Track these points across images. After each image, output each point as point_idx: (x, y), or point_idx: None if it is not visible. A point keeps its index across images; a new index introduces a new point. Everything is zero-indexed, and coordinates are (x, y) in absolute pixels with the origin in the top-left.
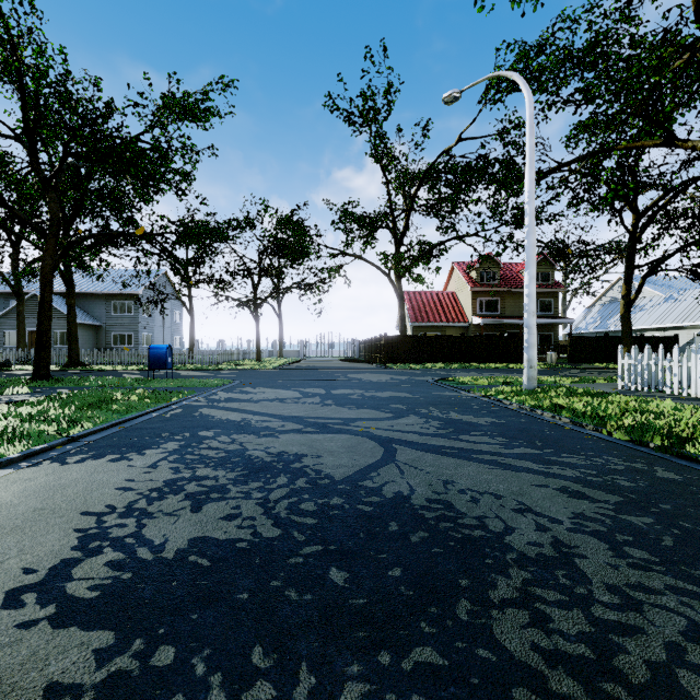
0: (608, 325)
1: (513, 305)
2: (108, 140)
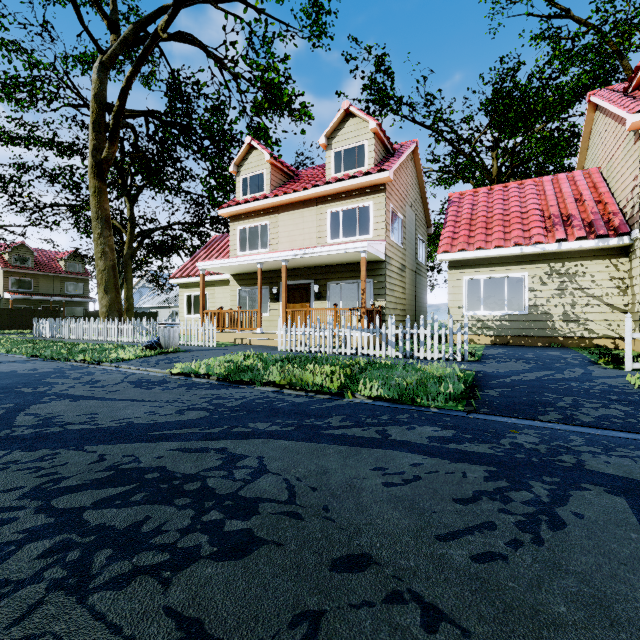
0: (137, 303)
1: (48, 285)
2: None
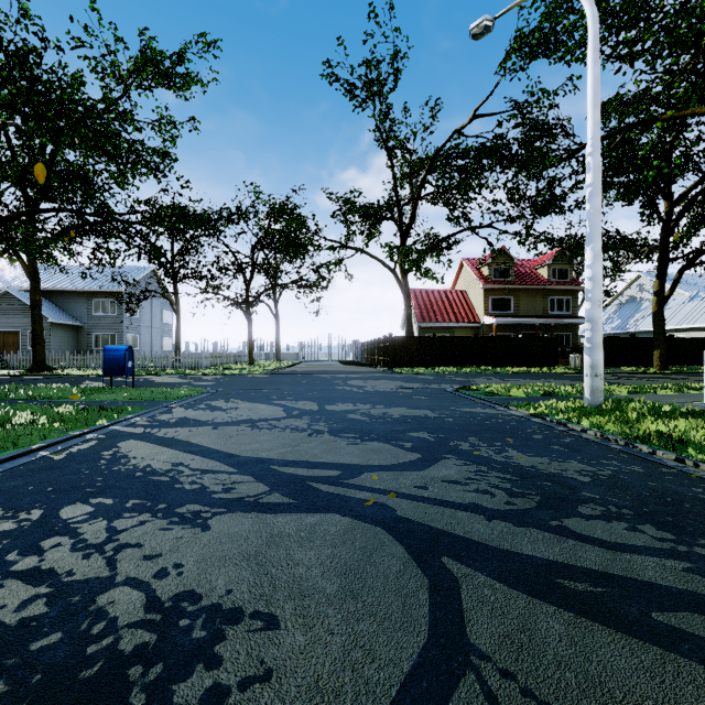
0: (627, 326)
1: (528, 304)
2: (44, 85)
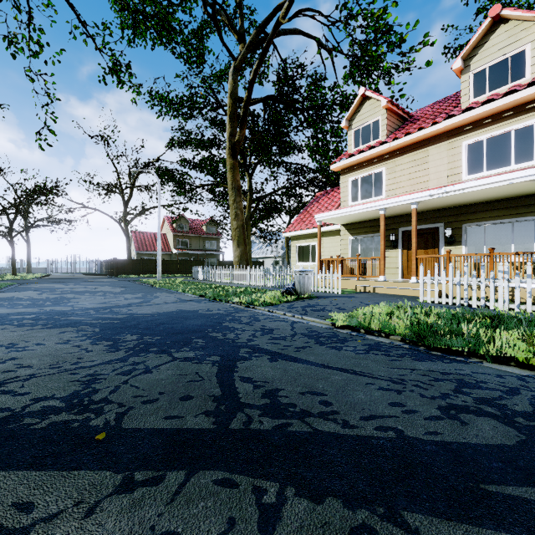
0: None
1: (196, 243)
2: None
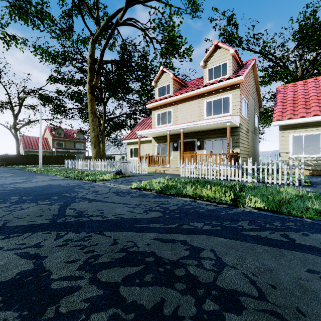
0: (105, 152)
1: (69, 145)
2: None
